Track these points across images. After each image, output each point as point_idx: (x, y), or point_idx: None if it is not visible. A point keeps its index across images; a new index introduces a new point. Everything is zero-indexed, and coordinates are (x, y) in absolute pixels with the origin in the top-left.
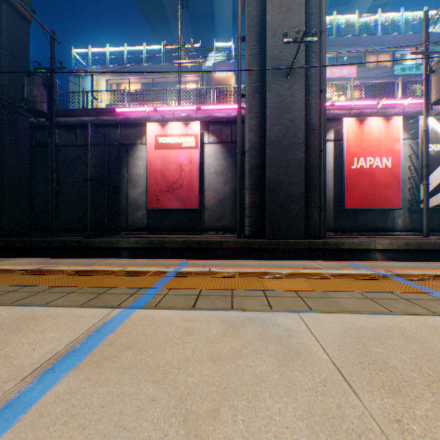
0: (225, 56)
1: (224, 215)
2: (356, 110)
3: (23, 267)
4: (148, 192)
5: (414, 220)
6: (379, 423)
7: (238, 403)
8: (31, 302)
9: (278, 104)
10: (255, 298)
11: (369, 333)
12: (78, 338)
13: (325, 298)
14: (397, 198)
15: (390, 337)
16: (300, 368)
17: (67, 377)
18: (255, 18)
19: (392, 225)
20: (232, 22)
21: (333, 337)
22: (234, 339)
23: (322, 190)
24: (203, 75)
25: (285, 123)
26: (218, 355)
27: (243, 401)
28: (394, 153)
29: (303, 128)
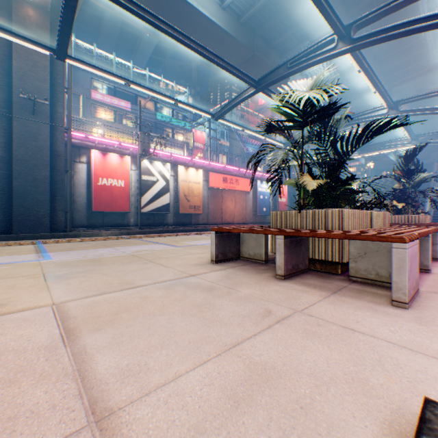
0: None
1: None
2: (104, 145)
3: None
4: None
5: (141, 219)
6: None
7: None
8: None
9: (26, 132)
10: None
11: None
12: None
13: None
14: (128, 206)
15: None
16: None
17: None
18: (4, 56)
19: (129, 222)
20: None
21: None
22: None
23: (69, 199)
24: None
25: (33, 148)
26: None
27: None
28: (127, 178)
29: (49, 154)
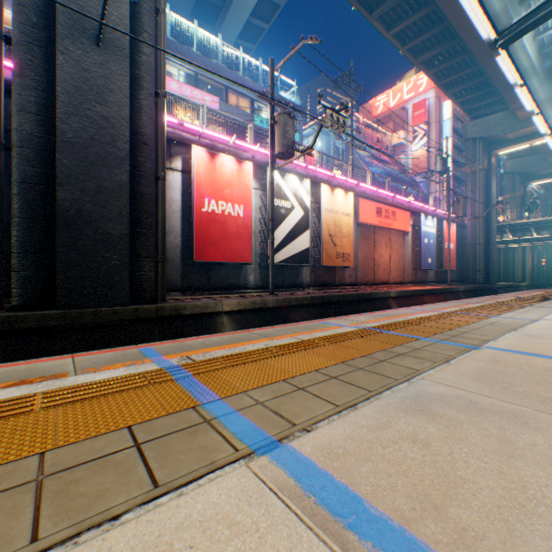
0: None
1: None
2: (209, 141)
3: None
4: None
5: (265, 276)
6: None
7: None
8: None
9: (82, 81)
10: None
11: None
12: None
13: None
14: (249, 252)
15: None
16: None
17: None
18: None
19: (246, 282)
20: None
21: None
22: None
23: (161, 234)
24: None
25: (96, 118)
26: None
27: None
28: (246, 202)
29: (128, 136)
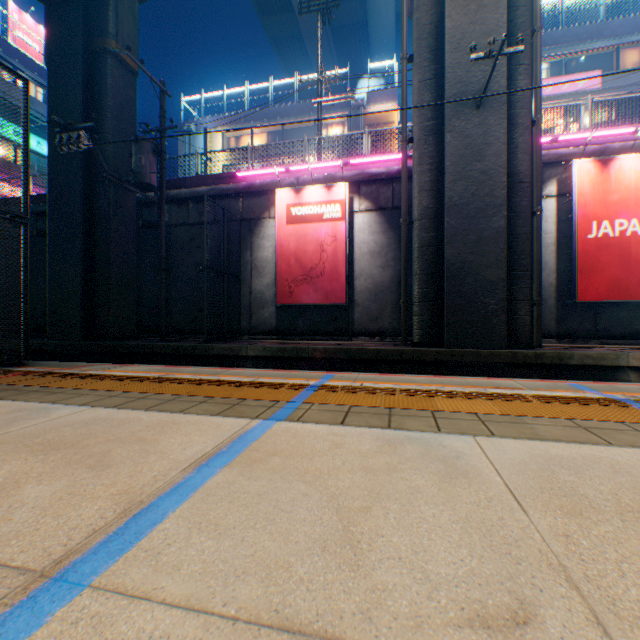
0: (383, 85)
1: (382, 313)
2: (596, 145)
3: (143, 375)
4: (278, 283)
5: None
6: (543, 534)
7: (390, 505)
8: (166, 409)
9: (463, 148)
10: (419, 419)
11: (564, 462)
12: (222, 442)
13: (516, 423)
14: None
15: (592, 468)
16: (463, 485)
17: (222, 471)
18: (428, 26)
19: None
20: (394, 28)
21: (514, 462)
22: (390, 456)
23: (534, 274)
24: (352, 112)
25: (474, 176)
26: (371, 467)
27: (396, 504)
28: None
29: (503, 182)
